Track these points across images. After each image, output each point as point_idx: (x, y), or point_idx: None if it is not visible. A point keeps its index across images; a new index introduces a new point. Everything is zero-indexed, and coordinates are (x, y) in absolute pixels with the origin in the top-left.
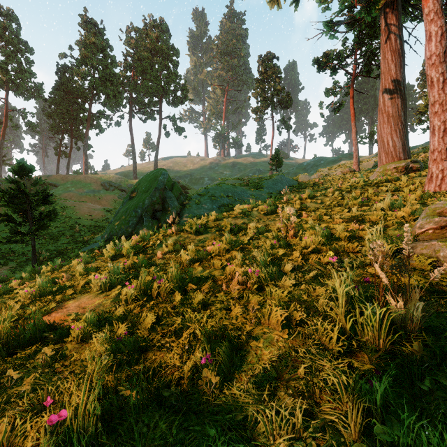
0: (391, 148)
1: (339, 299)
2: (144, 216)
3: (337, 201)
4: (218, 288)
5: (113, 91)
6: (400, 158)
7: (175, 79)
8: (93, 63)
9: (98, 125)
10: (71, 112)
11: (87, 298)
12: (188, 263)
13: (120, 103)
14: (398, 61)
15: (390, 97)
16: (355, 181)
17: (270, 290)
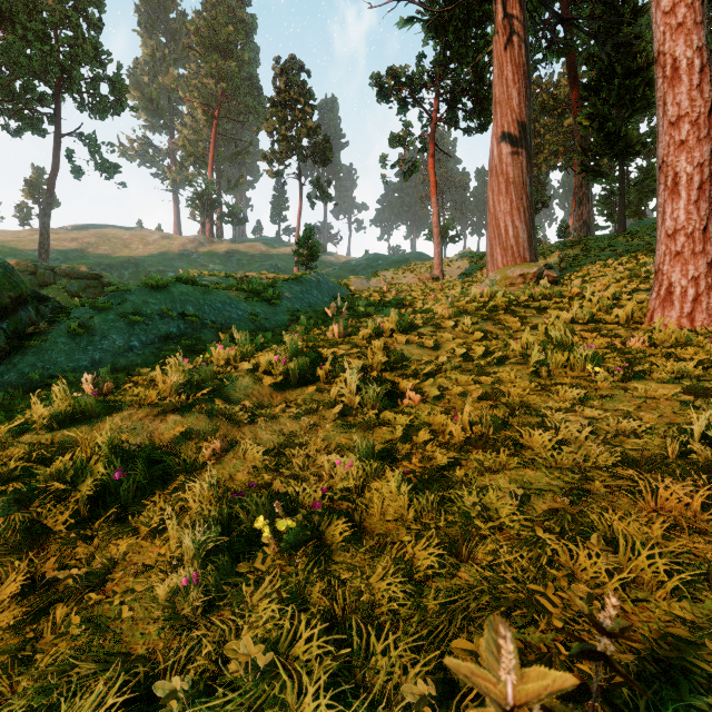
0: (512, 240)
1: None
2: None
3: (483, 345)
4: None
5: None
6: (525, 260)
7: (94, 54)
8: None
9: None
10: None
11: None
12: None
13: None
14: (523, 86)
15: (511, 147)
16: (481, 293)
17: None
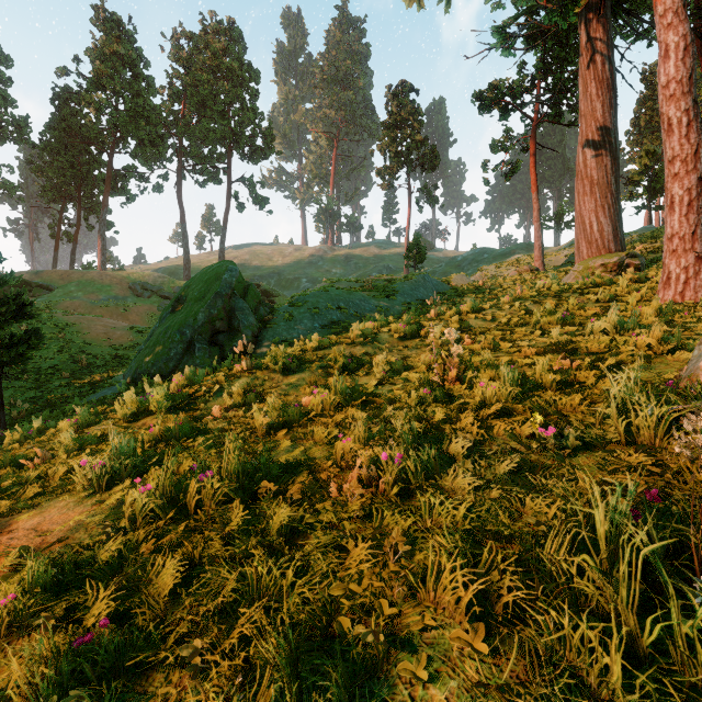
0: (596, 234)
1: (602, 550)
2: (196, 340)
3: (519, 317)
4: (322, 488)
5: (150, 133)
6: (610, 250)
7: (253, 118)
8: (115, 86)
9: (124, 189)
10: (78, 167)
11: (60, 507)
12: (267, 431)
13: (162, 155)
14: (607, 98)
15: (595, 153)
16: (543, 284)
17: (429, 503)
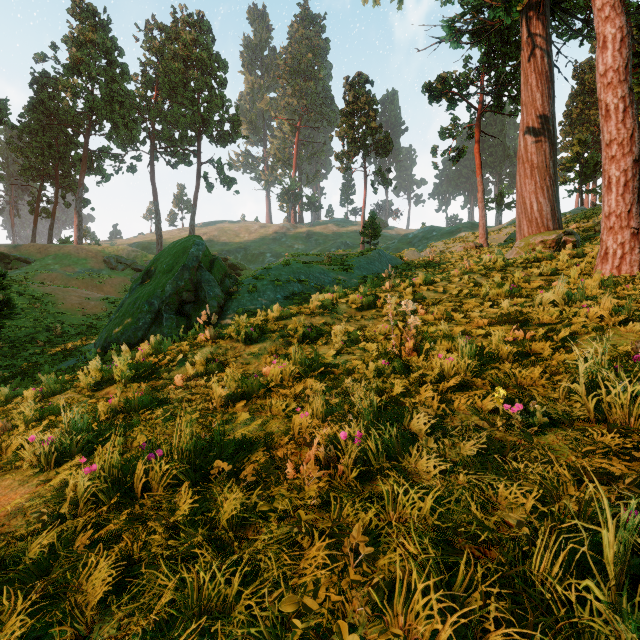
0: (536, 213)
1: (610, 571)
2: (164, 310)
3: (469, 289)
4: (278, 467)
5: (124, 117)
6: (548, 228)
7: (221, 104)
8: (90, 72)
9: (99, 169)
10: (55, 148)
11: (4, 487)
12: (225, 402)
13: (135, 137)
14: (546, 89)
15: (535, 139)
16: (490, 259)
17: (392, 491)
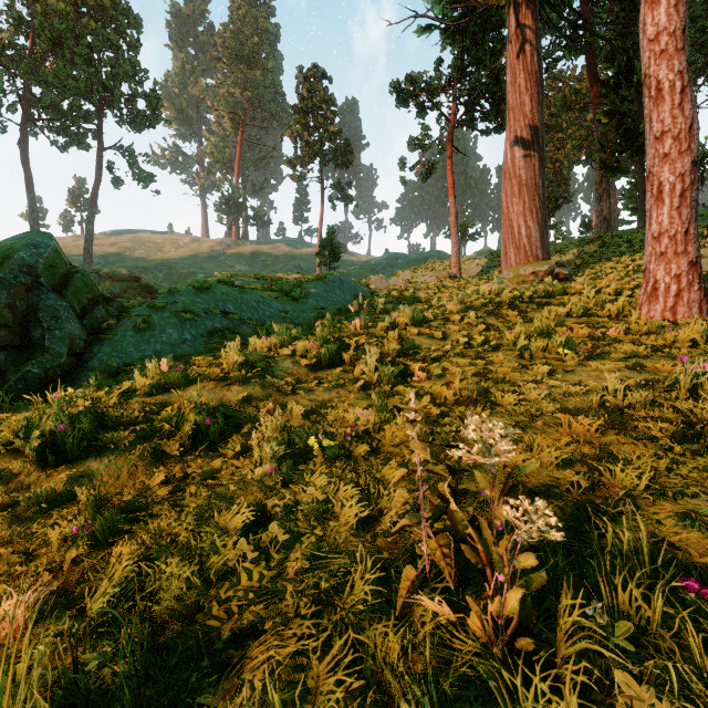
0: (524, 239)
1: None
2: None
3: (483, 335)
4: None
5: None
6: (538, 258)
7: (133, 73)
8: None
9: None
10: None
11: None
12: None
13: None
14: (535, 92)
15: (524, 151)
16: (489, 291)
17: None
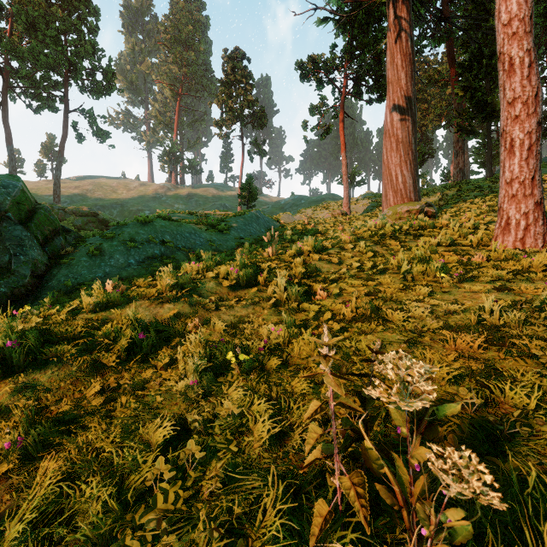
0: (400, 185)
1: None
2: None
3: (372, 261)
4: None
5: None
6: (411, 200)
7: (92, 51)
8: None
9: None
10: None
11: None
12: None
13: None
14: (409, 70)
15: (400, 116)
16: (375, 225)
17: None
